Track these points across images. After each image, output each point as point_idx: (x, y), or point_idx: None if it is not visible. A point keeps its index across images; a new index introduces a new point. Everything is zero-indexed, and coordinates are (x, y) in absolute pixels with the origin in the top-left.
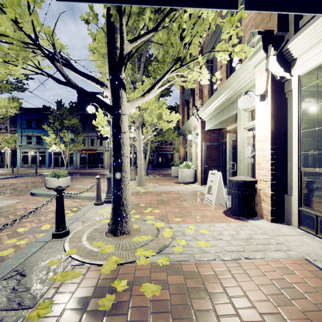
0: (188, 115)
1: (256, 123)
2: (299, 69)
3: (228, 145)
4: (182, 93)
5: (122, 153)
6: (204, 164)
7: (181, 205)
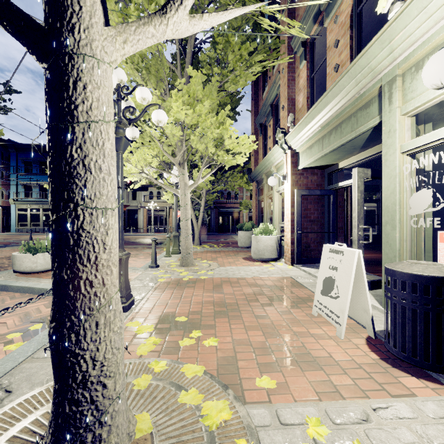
0: (266, 150)
1: None
2: None
3: (356, 191)
4: (255, 114)
5: (78, 196)
6: (297, 228)
7: (265, 317)
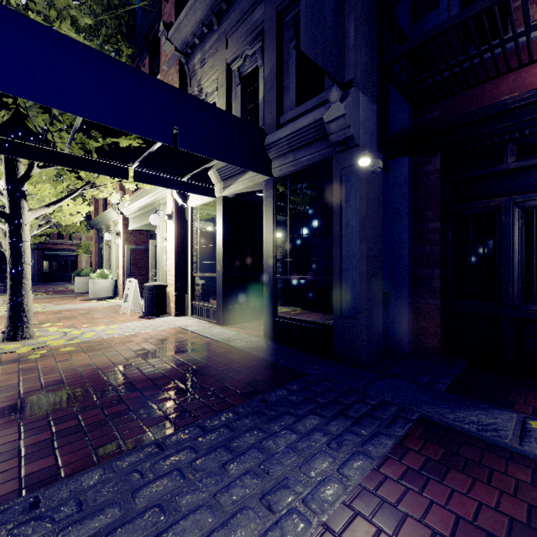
0: (107, 202)
1: (168, 236)
2: (191, 204)
3: (151, 252)
4: None
5: (23, 261)
6: (127, 272)
7: (93, 317)
